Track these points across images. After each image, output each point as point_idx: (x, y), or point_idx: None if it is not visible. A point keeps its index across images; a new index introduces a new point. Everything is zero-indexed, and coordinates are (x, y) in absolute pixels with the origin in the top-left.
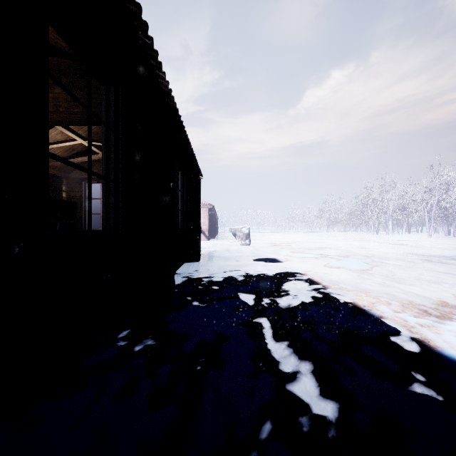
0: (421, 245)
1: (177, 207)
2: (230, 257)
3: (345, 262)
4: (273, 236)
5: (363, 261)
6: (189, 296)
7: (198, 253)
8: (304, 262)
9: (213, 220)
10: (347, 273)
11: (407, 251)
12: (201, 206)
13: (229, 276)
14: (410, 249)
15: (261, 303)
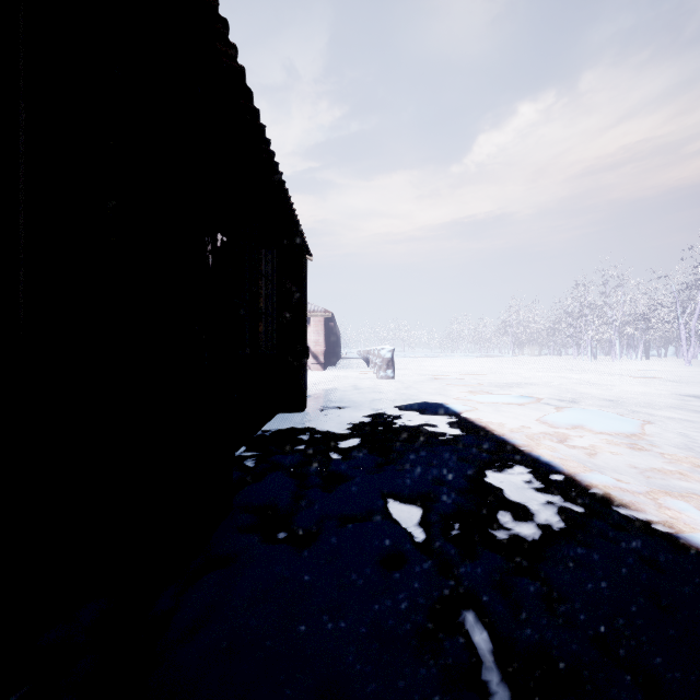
0: (687, 379)
1: (258, 307)
2: (361, 402)
3: (583, 414)
4: (430, 364)
5: (608, 410)
6: (269, 510)
7: (302, 395)
8: (500, 413)
9: (332, 337)
10: (599, 439)
11: (675, 391)
12: (313, 315)
13: (360, 448)
14: (674, 385)
15: (444, 536)
